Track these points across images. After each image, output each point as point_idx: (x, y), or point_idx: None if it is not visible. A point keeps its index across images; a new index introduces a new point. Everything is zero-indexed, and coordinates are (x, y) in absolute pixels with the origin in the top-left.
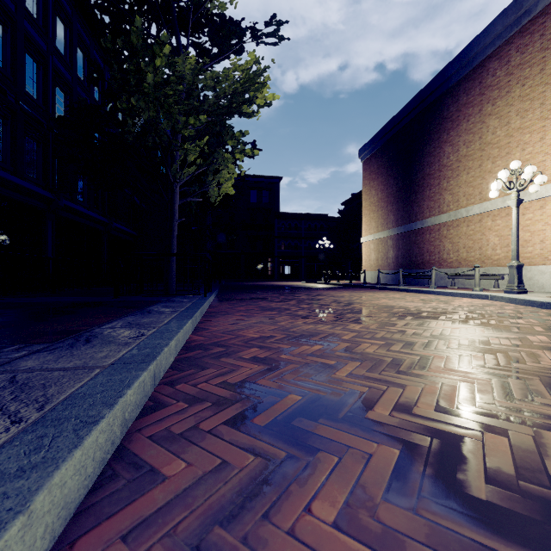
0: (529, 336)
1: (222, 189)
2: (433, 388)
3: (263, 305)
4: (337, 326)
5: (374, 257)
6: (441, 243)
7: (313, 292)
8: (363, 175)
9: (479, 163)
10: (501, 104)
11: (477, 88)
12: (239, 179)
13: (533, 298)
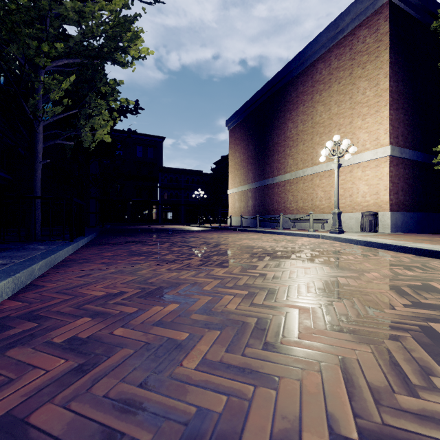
0: (365, 273)
1: (97, 135)
2: (314, 379)
3: (134, 249)
4: (201, 272)
5: (238, 206)
6: (285, 195)
7: (188, 234)
8: (230, 140)
9: (311, 137)
10: (325, 95)
11: (310, 81)
12: (122, 132)
13: (350, 237)
